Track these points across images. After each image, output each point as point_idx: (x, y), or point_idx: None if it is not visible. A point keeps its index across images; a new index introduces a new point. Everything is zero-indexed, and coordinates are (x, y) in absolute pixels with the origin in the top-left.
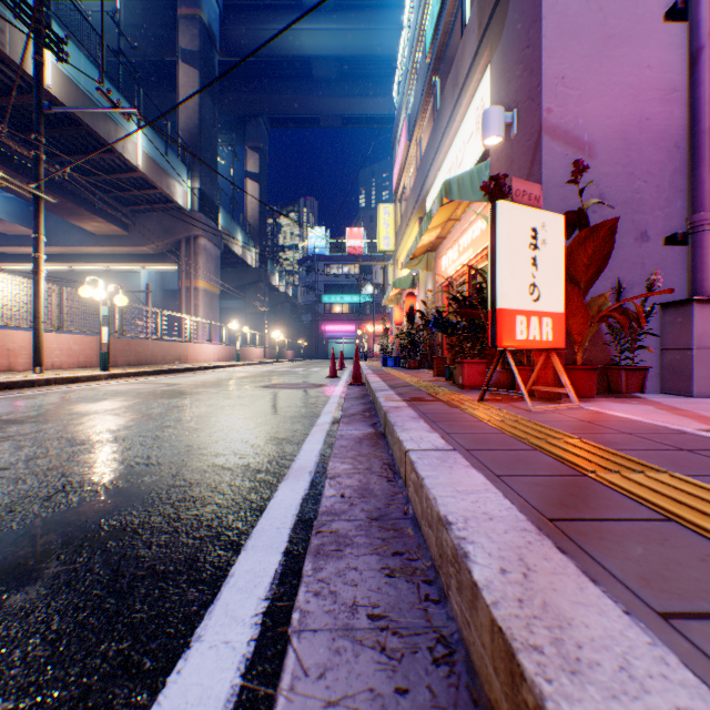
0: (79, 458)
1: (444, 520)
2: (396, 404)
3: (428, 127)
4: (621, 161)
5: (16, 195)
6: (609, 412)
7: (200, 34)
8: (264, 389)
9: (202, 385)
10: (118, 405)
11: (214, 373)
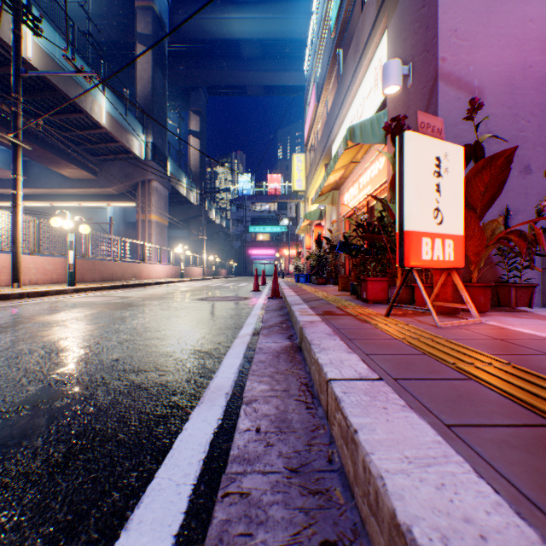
0: (2, 375)
1: (409, 541)
2: (311, 318)
3: (333, 90)
4: (507, 103)
5: (7, 147)
6: (512, 327)
7: (152, 22)
8: (198, 302)
9: (148, 298)
10: (70, 316)
11: (162, 287)
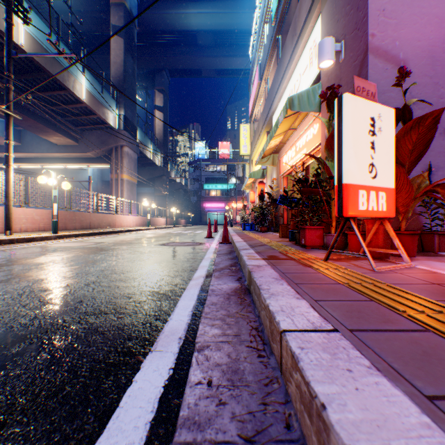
0: None
1: None
2: (258, 263)
3: (273, 70)
4: (429, 73)
5: (4, 119)
6: (443, 272)
7: (124, 16)
8: (160, 247)
9: (119, 243)
10: (49, 259)
11: (131, 234)
